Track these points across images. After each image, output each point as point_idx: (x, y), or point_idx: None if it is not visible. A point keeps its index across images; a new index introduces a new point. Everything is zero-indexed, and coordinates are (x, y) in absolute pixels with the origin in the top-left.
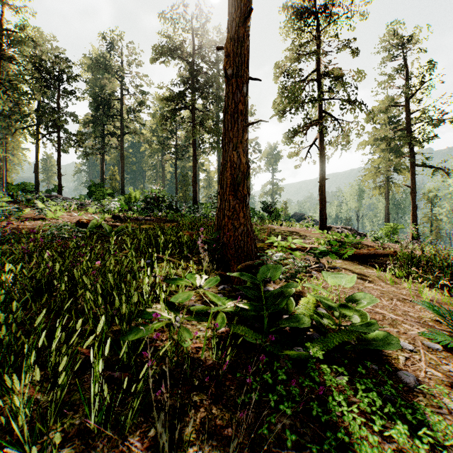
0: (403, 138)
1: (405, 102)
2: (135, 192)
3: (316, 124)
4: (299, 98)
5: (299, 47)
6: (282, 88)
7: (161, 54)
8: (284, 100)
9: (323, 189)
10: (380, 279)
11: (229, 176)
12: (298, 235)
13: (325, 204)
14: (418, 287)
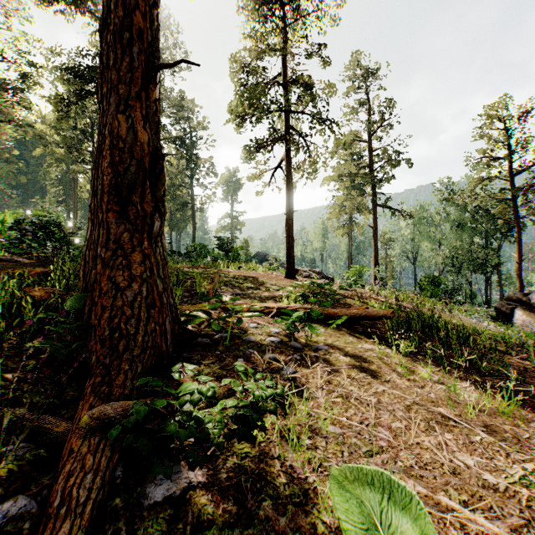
0: (367, 175)
1: (369, 138)
2: (5, 214)
3: (283, 142)
4: (262, 102)
5: (262, 35)
6: (241, 85)
7: (56, 1)
8: (242, 101)
9: (291, 223)
10: (385, 363)
11: (108, 168)
12: (260, 283)
13: (293, 243)
14: (447, 381)
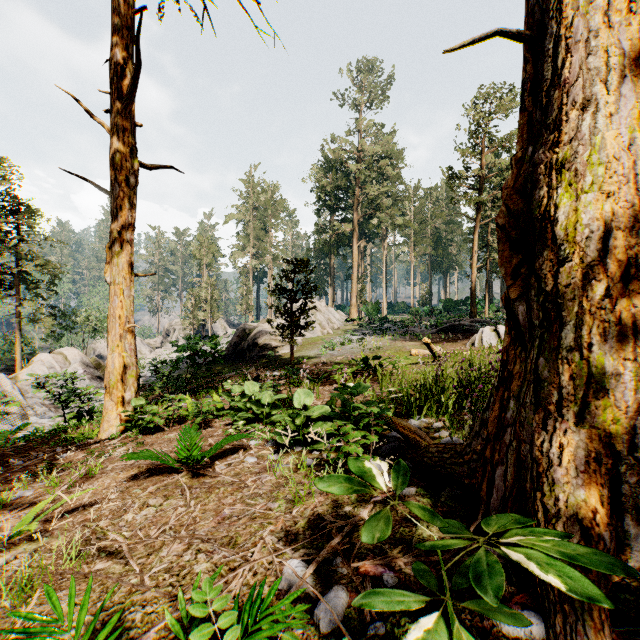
0: None
1: None
2: None
3: None
4: None
5: None
6: None
7: None
8: None
9: None
10: None
11: None
12: None
13: None
14: None
